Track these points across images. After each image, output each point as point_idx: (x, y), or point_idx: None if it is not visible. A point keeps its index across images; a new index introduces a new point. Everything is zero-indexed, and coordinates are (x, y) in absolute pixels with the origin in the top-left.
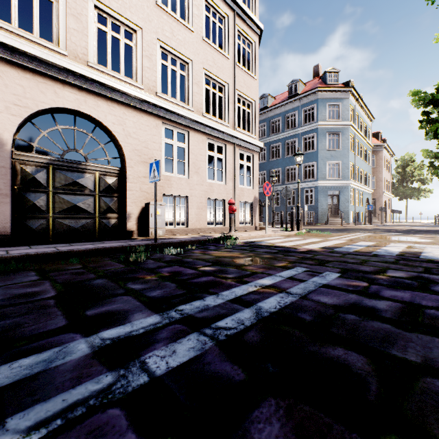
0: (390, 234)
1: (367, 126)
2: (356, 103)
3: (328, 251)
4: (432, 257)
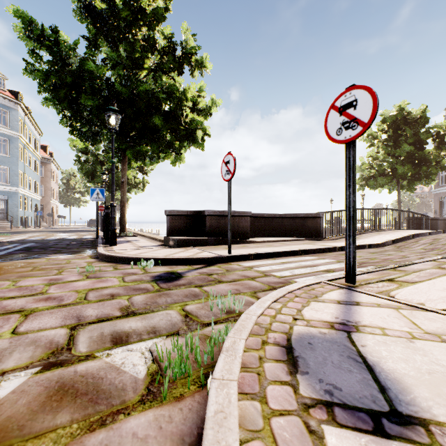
0: (55, 233)
1: (36, 139)
2: (26, 117)
3: (22, 240)
4: (69, 238)
